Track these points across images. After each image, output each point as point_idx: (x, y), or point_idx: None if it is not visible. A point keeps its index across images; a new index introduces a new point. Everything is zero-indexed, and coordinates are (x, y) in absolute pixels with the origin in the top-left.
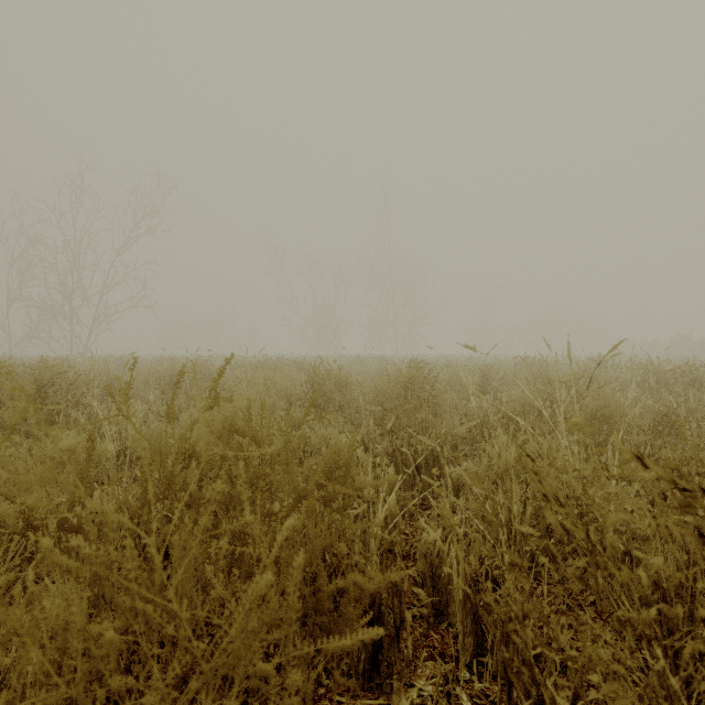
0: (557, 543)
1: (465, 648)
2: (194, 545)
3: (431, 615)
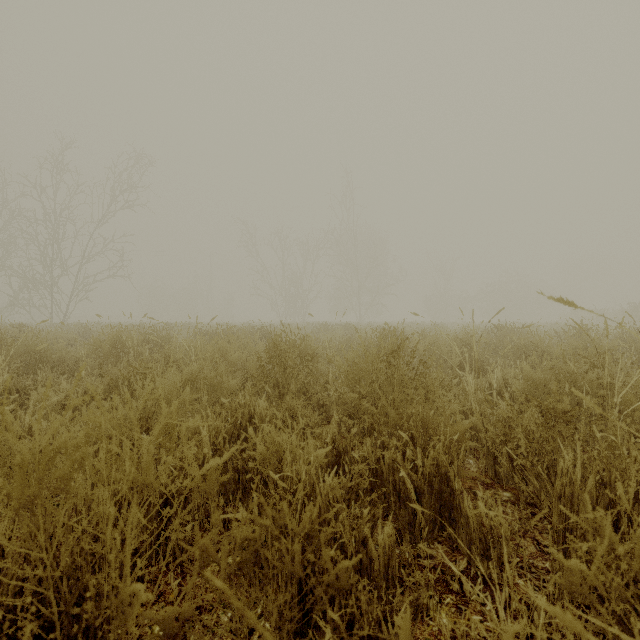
0: None
1: None
2: None
3: None
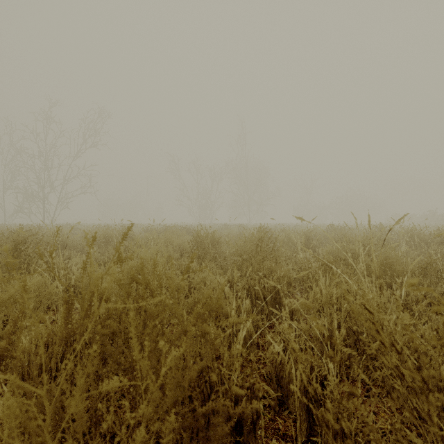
0: (362, 353)
1: (301, 431)
2: (74, 403)
3: (276, 405)
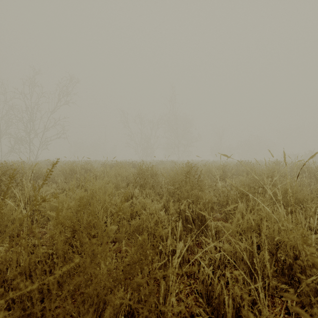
0: (281, 272)
1: None
2: None
3: None
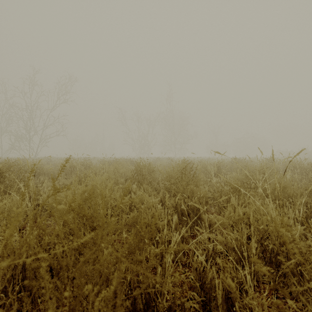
0: (268, 261)
1: None
2: None
3: (201, 307)
